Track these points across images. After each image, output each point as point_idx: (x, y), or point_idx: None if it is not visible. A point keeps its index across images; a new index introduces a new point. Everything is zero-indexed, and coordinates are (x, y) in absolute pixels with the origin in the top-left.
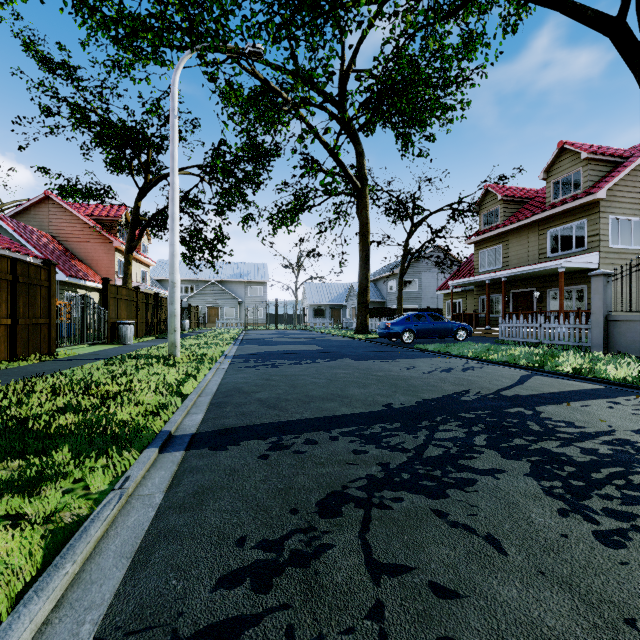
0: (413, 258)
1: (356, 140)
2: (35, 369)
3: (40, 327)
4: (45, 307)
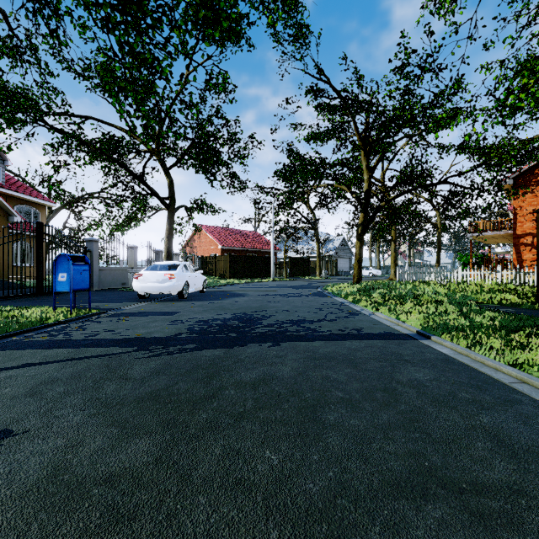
0: None
1: None
2: None
3: None
4: None
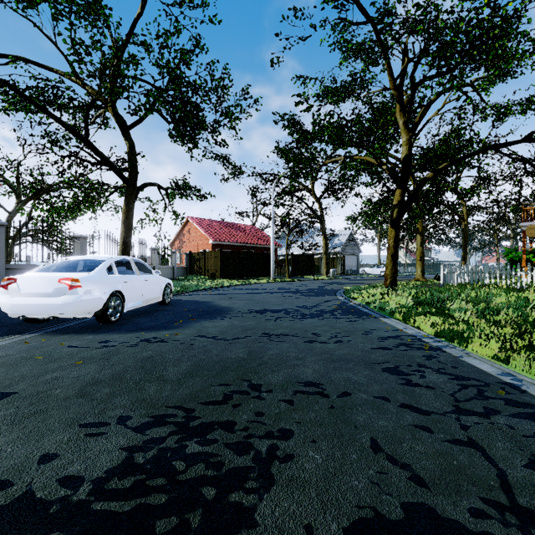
0: None
1: None
2: None
3: None
4: None
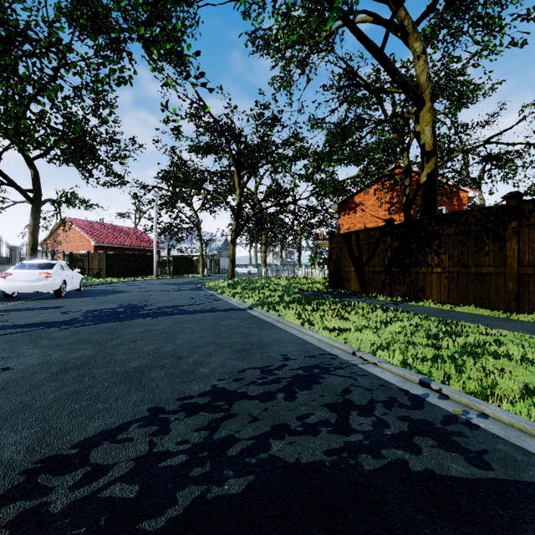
0: None
1: None
2: (502, 322)
3: None
4: None
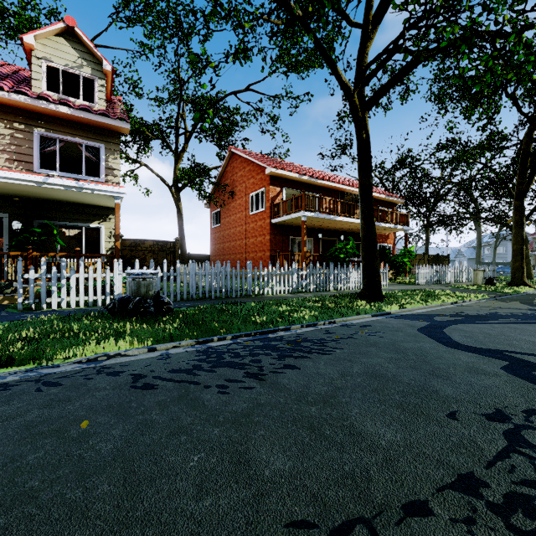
0: (501, 240)
1: (475, 202)
2: None
3: None
4: None
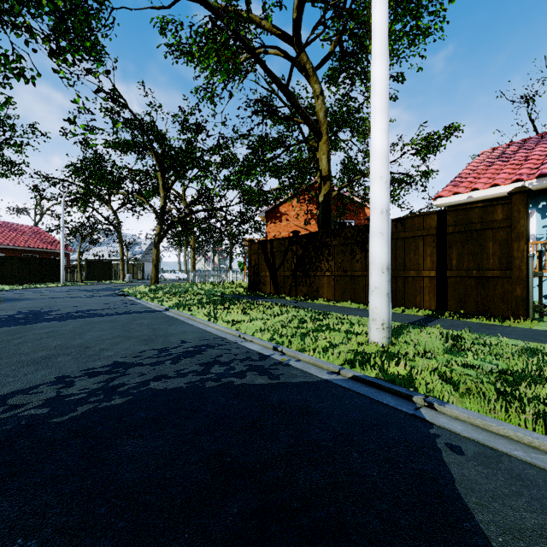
0: None
1: None
2: (358, 311)
3: (494, 281)
4: (507, 255)
